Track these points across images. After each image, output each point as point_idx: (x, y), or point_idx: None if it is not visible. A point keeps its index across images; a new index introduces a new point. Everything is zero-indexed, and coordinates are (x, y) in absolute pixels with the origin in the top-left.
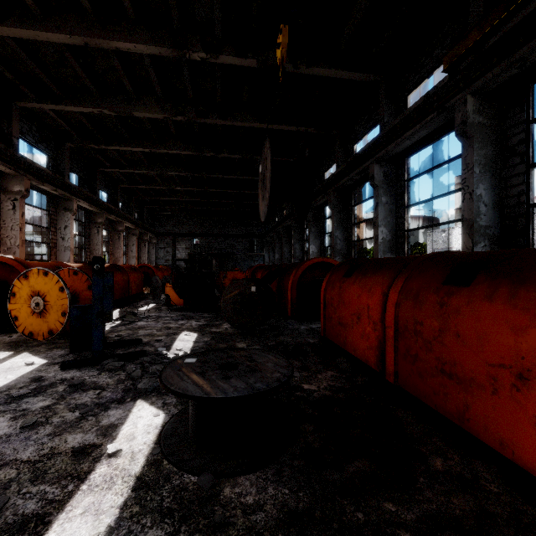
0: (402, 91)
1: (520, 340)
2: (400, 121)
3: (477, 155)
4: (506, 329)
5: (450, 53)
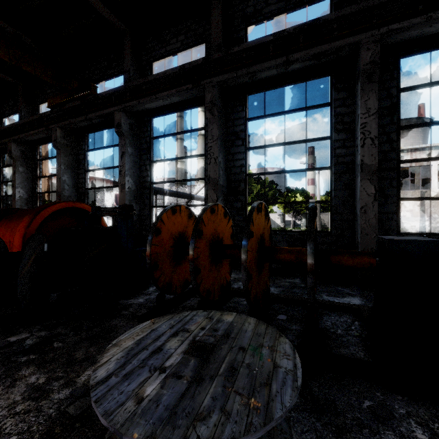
0: (36, 100)
1: (3, 239)
2: (28, 121)
3: (63, 159)
4: (1, 236)
5: (51, 100)
